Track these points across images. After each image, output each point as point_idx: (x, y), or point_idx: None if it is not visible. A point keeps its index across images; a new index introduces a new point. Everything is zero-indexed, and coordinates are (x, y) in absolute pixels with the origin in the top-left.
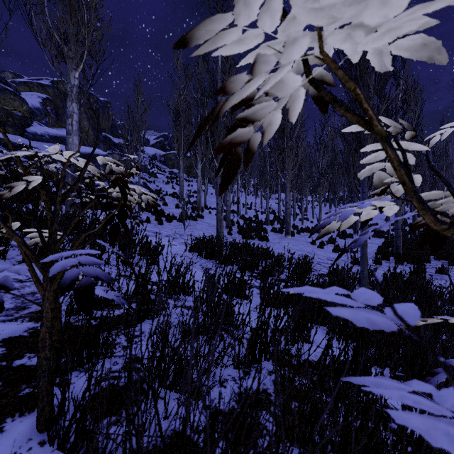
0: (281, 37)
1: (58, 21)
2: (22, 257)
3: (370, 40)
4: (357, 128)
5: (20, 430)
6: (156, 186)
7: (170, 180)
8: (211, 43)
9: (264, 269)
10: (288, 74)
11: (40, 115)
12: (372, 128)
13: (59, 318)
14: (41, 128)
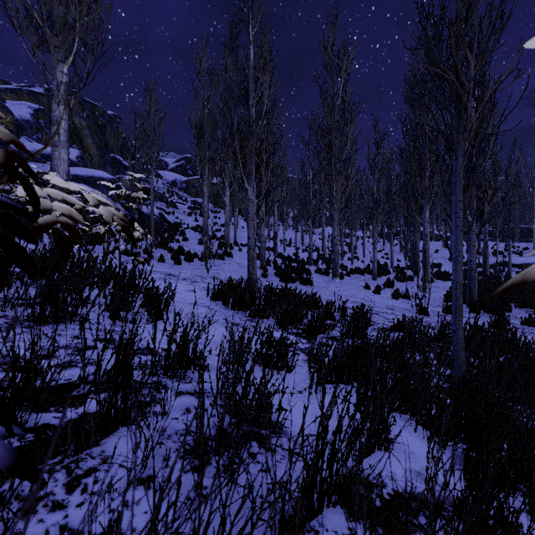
0: None
1: None
2: None
3: None
4: None
5: None
6: (175, 218)
7: (193, 211)
8: None
9: (311, 325)
10: None
11: (29, 129)
12: None
13: None
14: (30, 145)
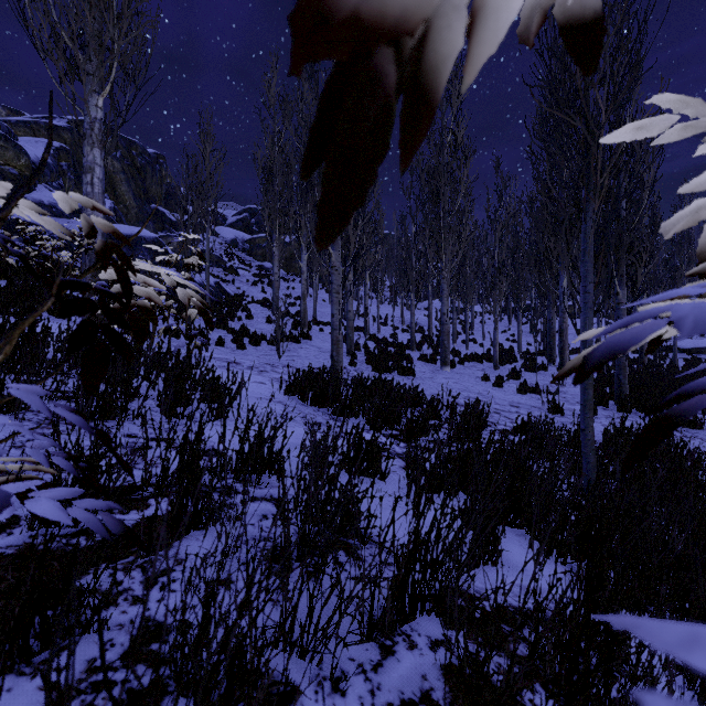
0: None
1: (68, 12)
2: None
3: None
4: (637, 132)
5: None
6: (236, 289)
7: (259, 279)
8: None
9: (410, 424)
10: None
11: (48, 174)
12: None
13: None
14: (50, 195)
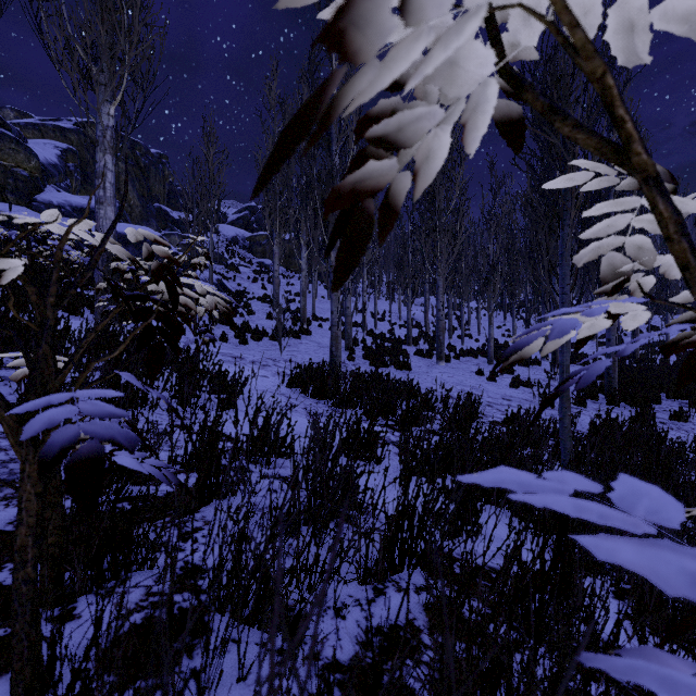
0: None
1: (82, 26)
2: (17, 398)
3: None
4: (568, 181)
5: None
6: (237, 286)
7: (259, 276)
8: None
9: (405, 415)
10: (470, 45)
11: (57, 175)
12: (628, 159)
13: (59, 506)
14: (59, 195)
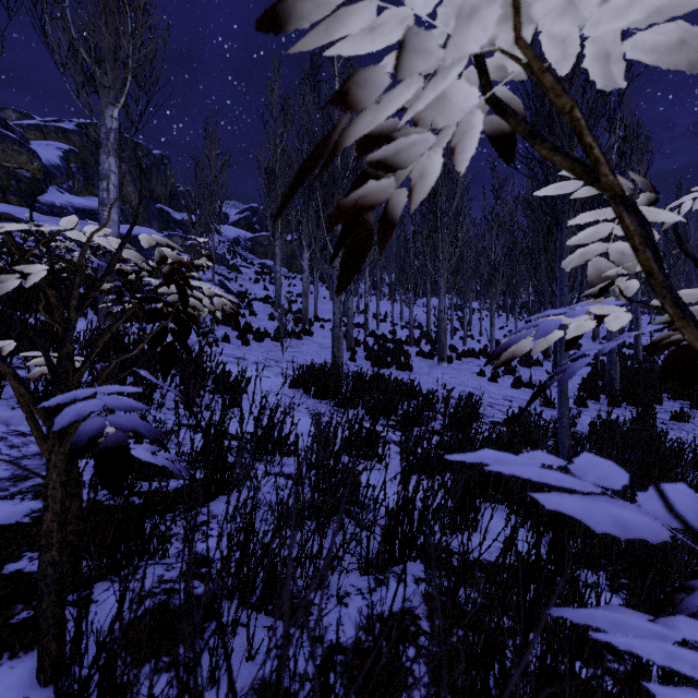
0: (447, 10)
1: (86, 30)
2: None
3: (606, 15)
4: (558, 190)
5: (9, 682)
6: (239, 287)
7: (261, 277)
8: (322, 30)
9: (406, 415)
10: (456, 84)
11: (59, 176)
12: (598, 179)
13: (77, 497)
14: (61, 197)
